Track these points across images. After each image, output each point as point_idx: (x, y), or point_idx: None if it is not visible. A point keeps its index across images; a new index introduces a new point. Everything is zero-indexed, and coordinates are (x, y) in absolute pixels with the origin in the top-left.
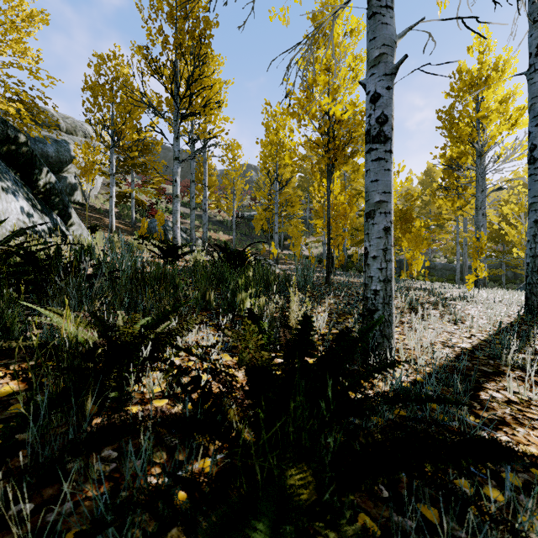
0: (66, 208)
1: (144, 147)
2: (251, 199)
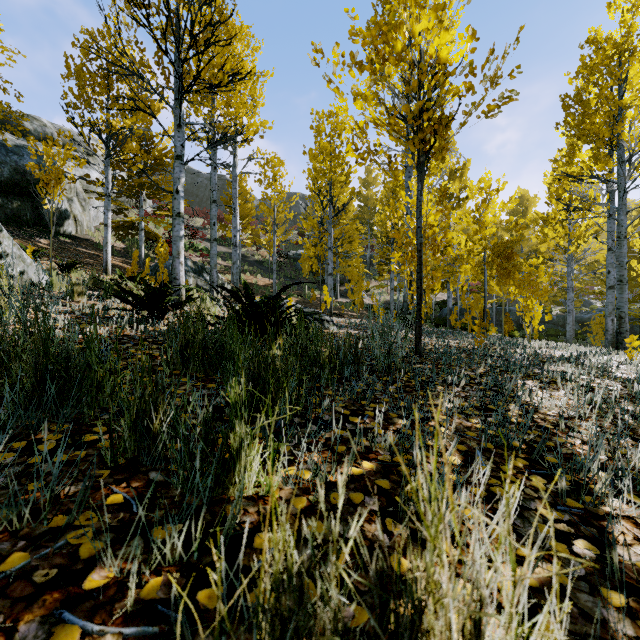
0: None
1: (155, 162)
2: (298, 235)
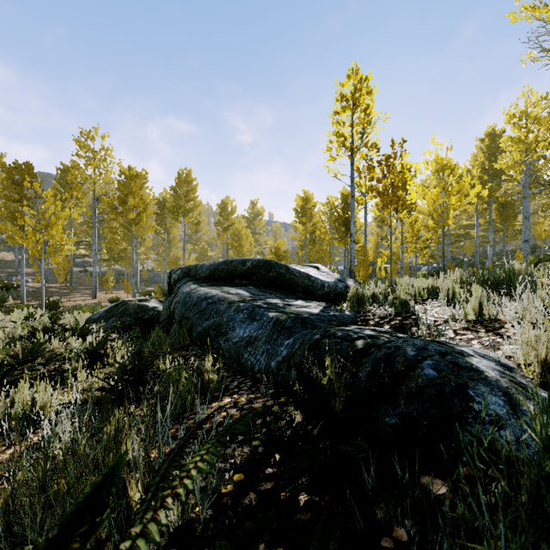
0: None
1: None
2: None
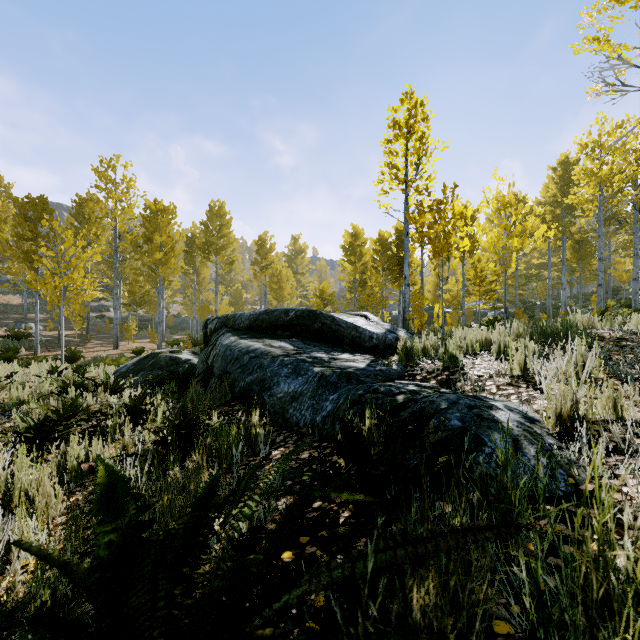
0: None
1: None
2: None
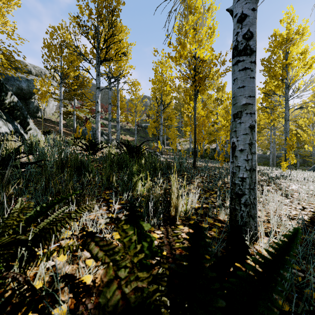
0: (25, 119)
1: (81, 84)
2: (146, 116)
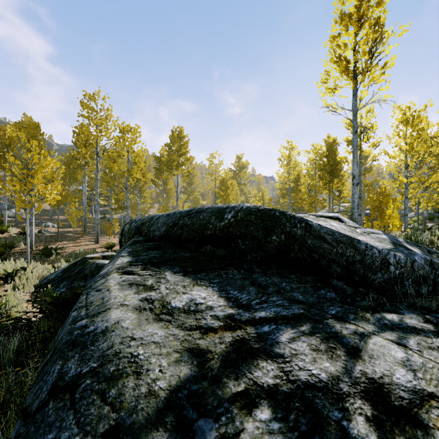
0: None
1: None
2: None
